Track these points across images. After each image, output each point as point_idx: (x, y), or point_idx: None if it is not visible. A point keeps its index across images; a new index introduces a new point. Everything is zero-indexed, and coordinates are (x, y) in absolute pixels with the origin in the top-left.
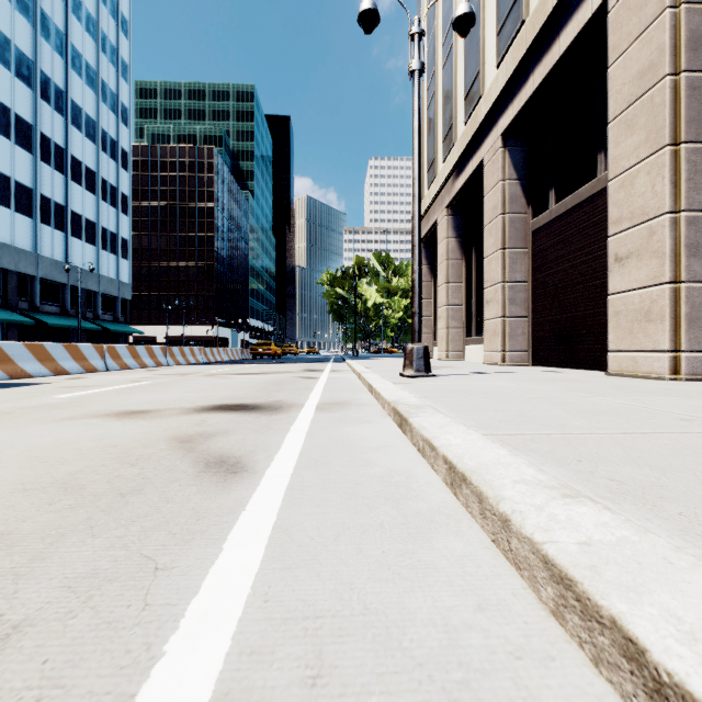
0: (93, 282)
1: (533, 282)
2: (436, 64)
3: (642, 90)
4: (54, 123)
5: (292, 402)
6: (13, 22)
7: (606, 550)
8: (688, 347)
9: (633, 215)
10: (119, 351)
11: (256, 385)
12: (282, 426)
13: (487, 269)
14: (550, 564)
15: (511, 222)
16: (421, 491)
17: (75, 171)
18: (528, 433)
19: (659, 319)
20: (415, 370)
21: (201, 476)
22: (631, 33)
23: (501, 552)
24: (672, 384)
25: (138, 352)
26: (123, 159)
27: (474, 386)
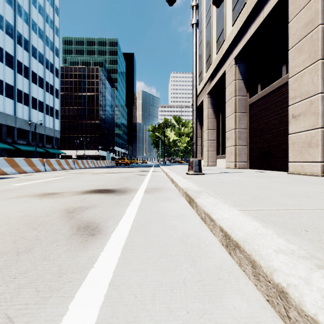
0: (42, 130)
1: (250, 129)
2: (202, 26)
3: (306, 32)
4: (23, 55)
5: (132, 188)
6: (4, 8)
7: None
8: None
9: (302, 95)
10: (51, 162)
11: (115, 179)
12: (125, 202)
13: (227, 122)
14: None
15: (239, 100)
16: (207, 250)
17: (33, 78)
18: (264, 209)
19: (316, 146)
20: (194, 171)
21: (72, 238)
22: (300, 5)
23: (277, 313)
24: None
25: (61, 162)
26: (56, 72)
27: (224, 179)
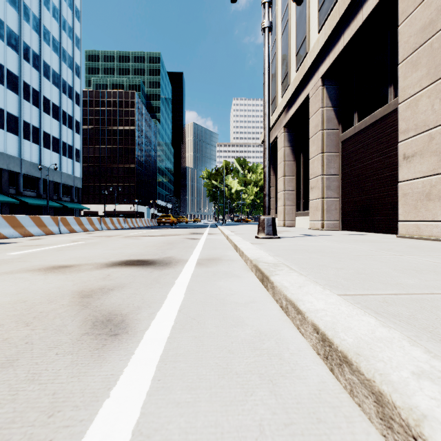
0: (57, 176)
1: (342, 175)
2: (276, 34)
3: (424, 39)
4: (32, 75)
5: (179, 258)
6: (6, 10)
7: None
8: None
9: (417, 126)
10: (68, 221)
11: (156, 244)
12: (168, 280)
13: (311, 166)
14: None
15: (328, 135)
16: (295, 364)
17: (45, 106)
18: (377, 293)
19: (437, 198)
20: (266, 234)
21: (82, 340)
22: (415, 1)
23: None
24: None
25: (82, 221)
26: (76, 98)
27: (310, 246)
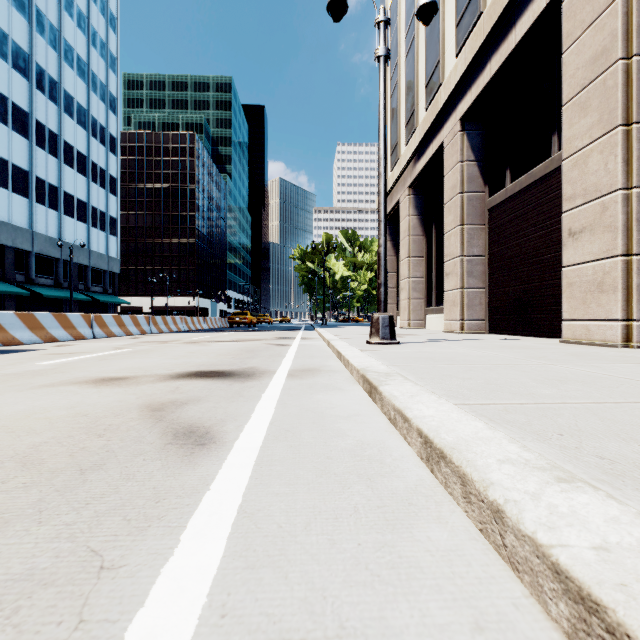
0: (84, 257)
1: (490, 256)
2: (398, 55)
3: (595, 74)
4: (48, 111)
5: (264, 368)
6: (11, 18)
7: (629, 558)
8: (639, 316)
9: (586, 192)
10: (105, 320)
11: (231, 352)
12: (254, 393)
13: (447, 244)
14: (563, 575)
15: (469, 200)
16: (396, 467)
17: (67, 155)
18: (500, 403)
19: (612, 290)
20: (381, 338)
21: (167, 449)
22: (584, 21)
23: (492, 545)
24: (626, 351)
25: (124, 321)
26: (112, 144)
27: (438, 353)
